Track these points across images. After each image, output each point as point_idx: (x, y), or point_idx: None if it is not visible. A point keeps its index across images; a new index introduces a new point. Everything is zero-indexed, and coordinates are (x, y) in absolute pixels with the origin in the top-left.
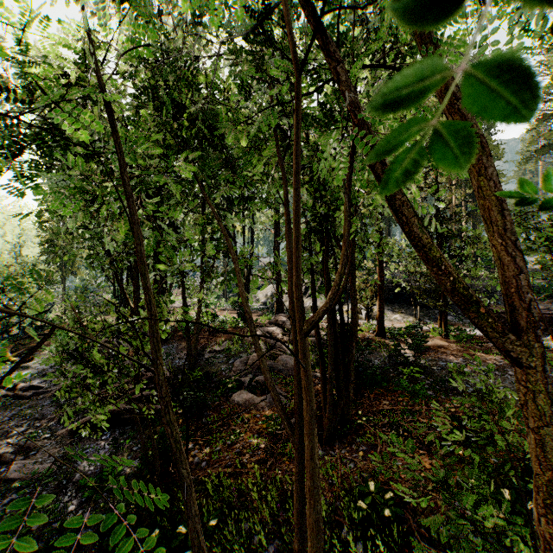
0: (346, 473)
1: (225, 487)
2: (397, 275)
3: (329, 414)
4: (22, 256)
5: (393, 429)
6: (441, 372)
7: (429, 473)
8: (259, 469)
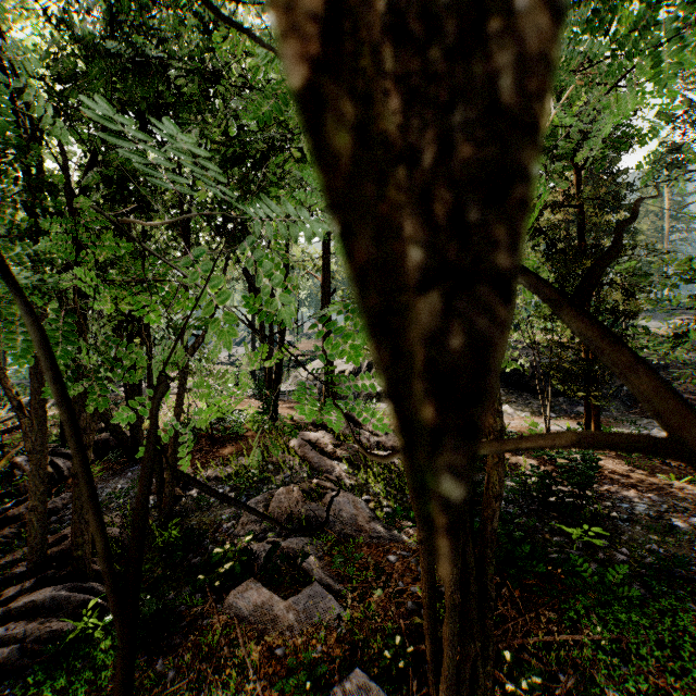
0: None
1: None
2: None
3: (448, 693)
4: None
5: None
6: (635, 530)
7: None
8: None
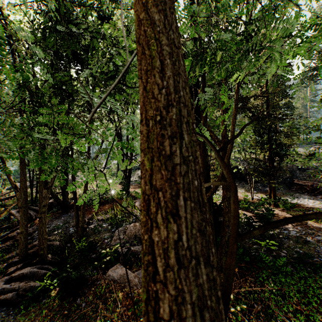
0: None
1: None
2: None
3: None
4: None
5: (270, 320)
6: (290, 242)
7: None
8: None
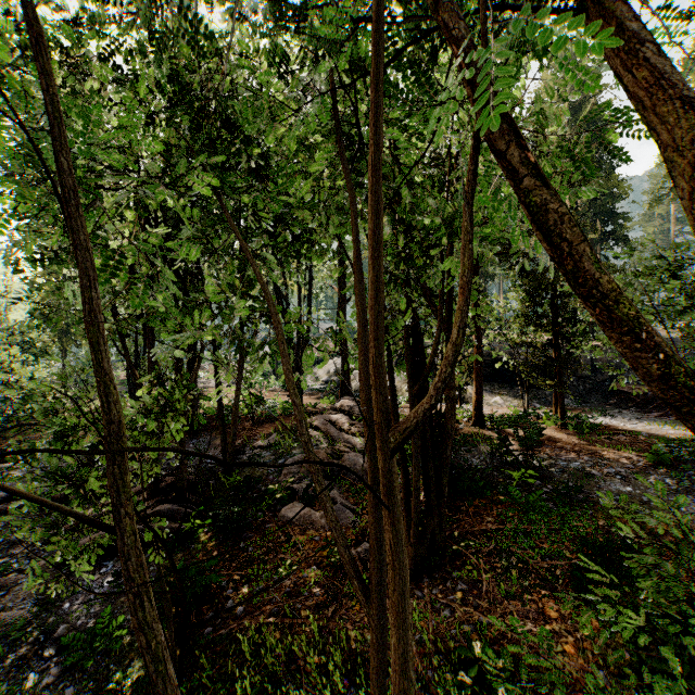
0: (439, 626)
1: (268, 648)
2: (495, 345)
3: (415, 539)
4: (8, 321)
5: (502, 558)
6: (562, 476)
7: (556, 624)
8: (317, 619)
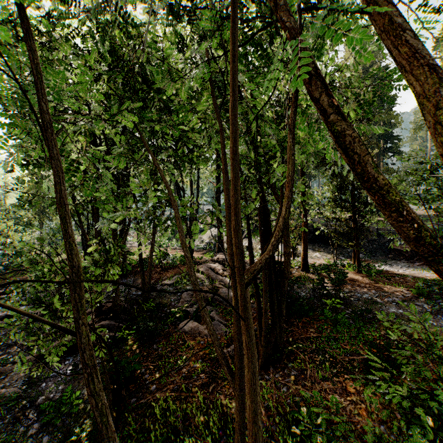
0: (280, 397)
1: (171, 411)
2: (316, 220)
3: (264, 342)
4: (6, 204)
5: (320, 354)
6: (358, 303)
7: (354, 397)
8: (202, 393)
